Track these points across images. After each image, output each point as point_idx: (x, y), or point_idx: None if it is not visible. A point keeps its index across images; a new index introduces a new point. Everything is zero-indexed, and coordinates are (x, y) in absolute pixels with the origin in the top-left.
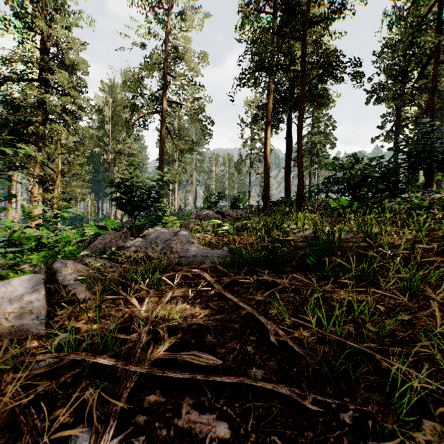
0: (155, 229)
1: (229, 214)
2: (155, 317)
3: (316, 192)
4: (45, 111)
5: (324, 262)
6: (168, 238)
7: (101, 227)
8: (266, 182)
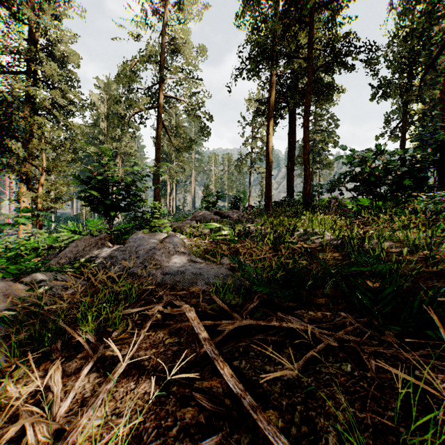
0: (138, 235)
1: (229, 215)
2: (85, 425)
3: (319, 192)
4: (34, 106)
5: (384, 296)
6: (151, 247)
7: (75, 232)
8: (268, 181)
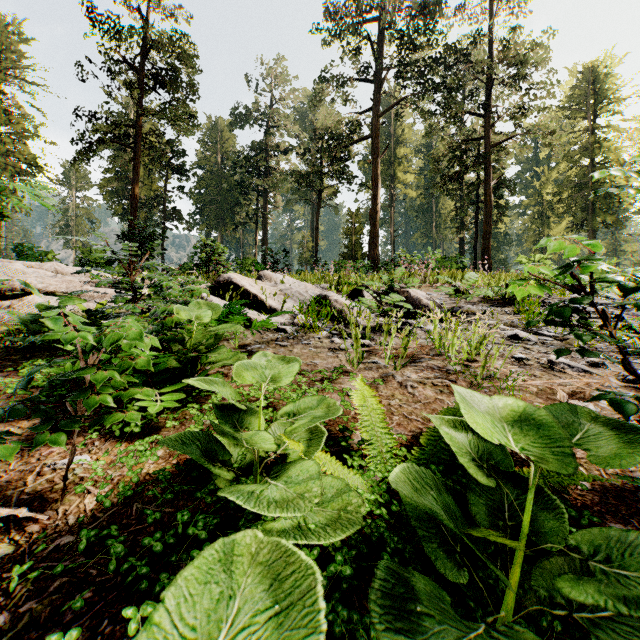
0: None
1: None
2: None
3: None
4: None
5: None
6: None
7: None
8: None
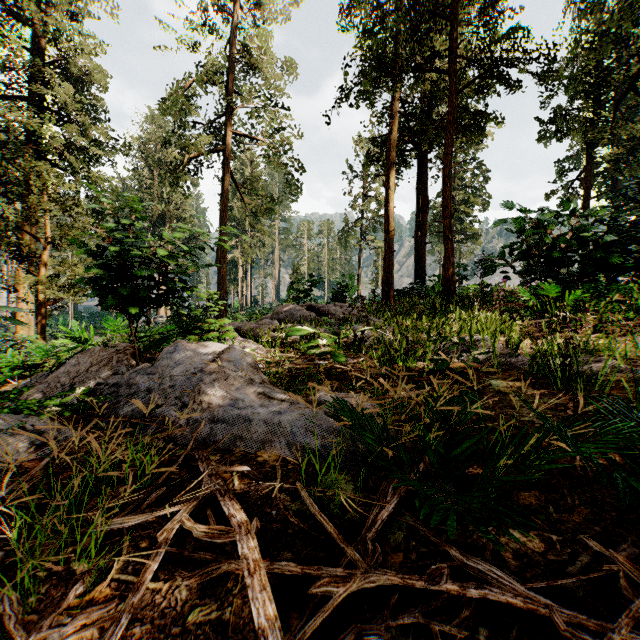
0: (177, 347)
1: (329, 310)
2: None
3: (463, 276)
4: (38, 147)
5: None
6: (197, 369)
7: (76, 340)
8: (387, 259)
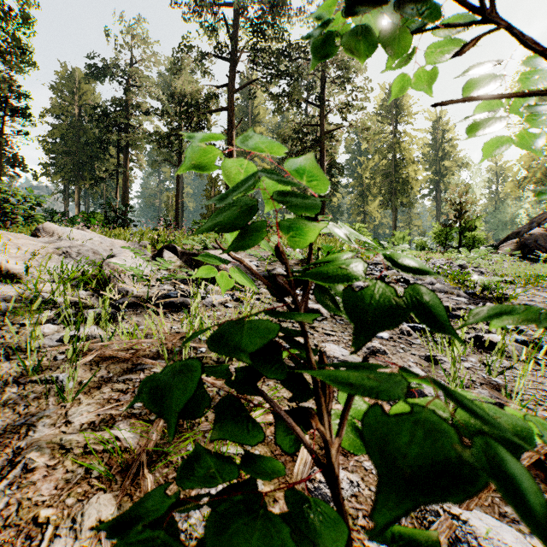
0: None
1: None
2: None
3: None
4: None
5: None
6: None
7: None
8: None
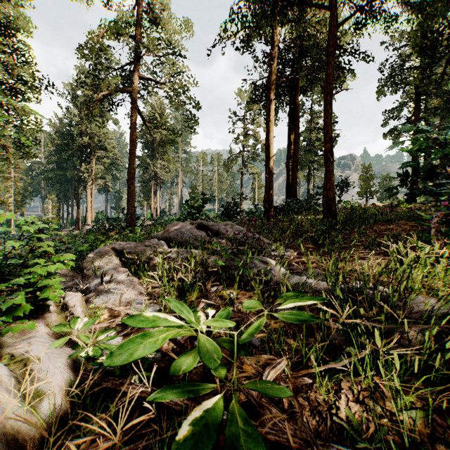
0: None
1: (219, 229)
2: None
3: None
4: None
5: None
6: None
7: None
8: (268, 181)
